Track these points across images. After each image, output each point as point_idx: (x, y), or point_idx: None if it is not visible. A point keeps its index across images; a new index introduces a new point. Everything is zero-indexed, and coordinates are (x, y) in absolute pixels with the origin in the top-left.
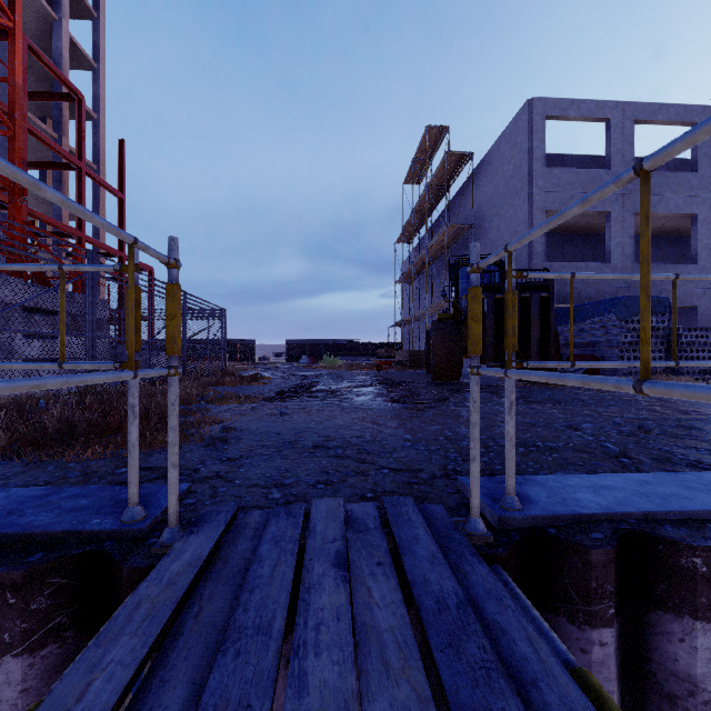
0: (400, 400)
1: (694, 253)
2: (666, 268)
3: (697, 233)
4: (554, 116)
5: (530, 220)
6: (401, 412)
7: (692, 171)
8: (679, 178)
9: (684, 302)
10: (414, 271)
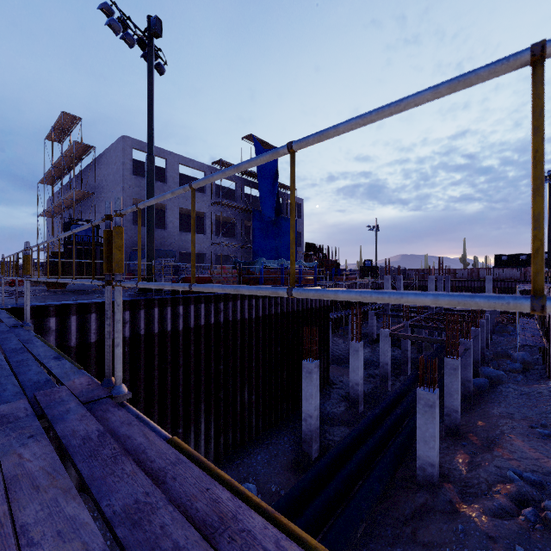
0: (10, 296)
1: (205, 230)
2: None
3: (206, 221)
4: (138, 149)
5: (124, 201)
6: (6, 299)
7: (205, 193)
8: (199, 195)
9: (201, 251)
10: (54, 212)
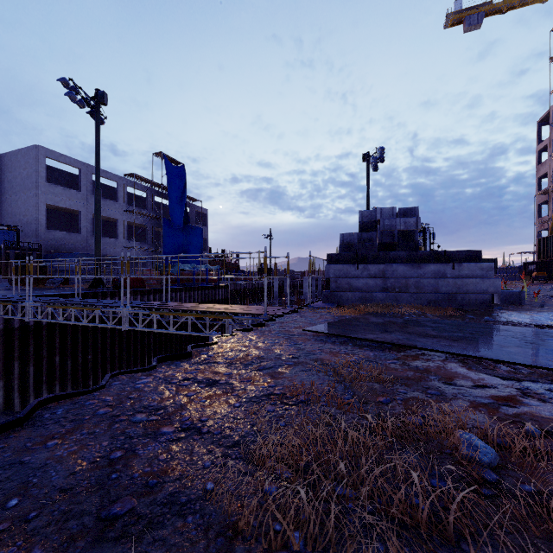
0: None
1: (118, 235)
2: (106, 239)
3: (118, 227)
4: (52, 158)
5: (38, 206)
6: None
7: (117, 201)
8: (111, 203)
9: (114, 254)
10: None
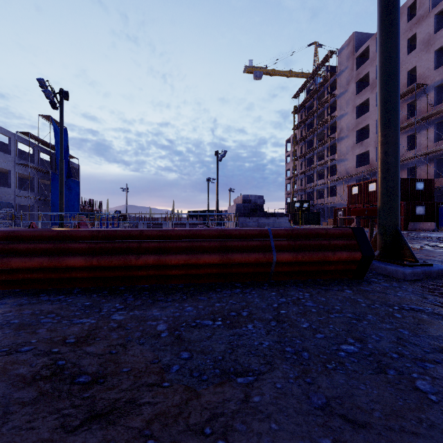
0: None
1: (10, 184)
2: (1, 188)
3: (11, 177)
4: None
5: None
6: None
7: (9, 154)
8: (5, 156)
9: (7, 202)
10: None
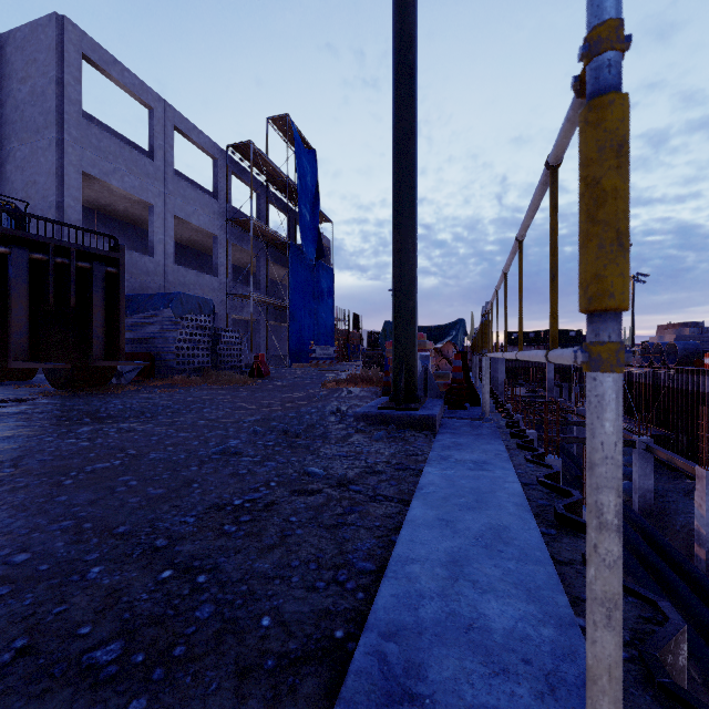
0: None
1: (216, 268)
2: (198, 275)
3: (218, 252)
4: (94, 61)
5: (60, 174)
6: None
7: (215, 198)
8: (207, 199)
9: None
10: None
